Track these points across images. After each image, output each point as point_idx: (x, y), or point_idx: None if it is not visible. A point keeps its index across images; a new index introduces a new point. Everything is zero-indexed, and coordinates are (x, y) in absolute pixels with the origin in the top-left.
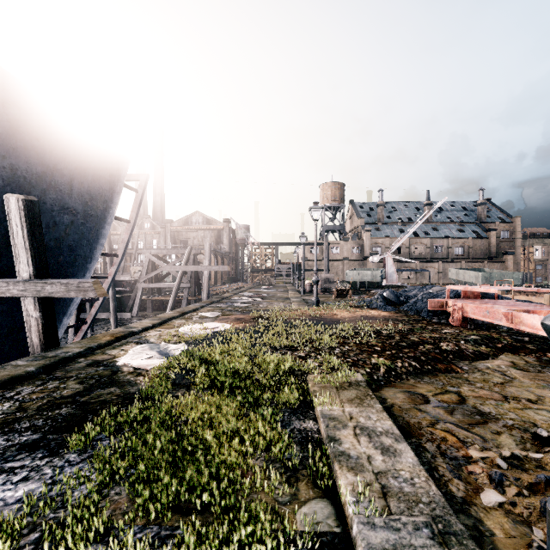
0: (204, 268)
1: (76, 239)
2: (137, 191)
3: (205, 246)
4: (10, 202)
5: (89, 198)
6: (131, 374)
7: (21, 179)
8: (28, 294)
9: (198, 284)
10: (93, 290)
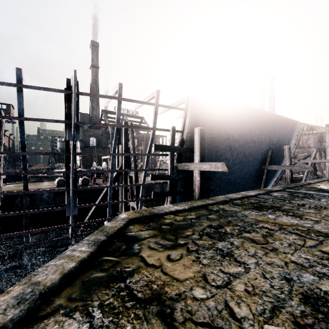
0: (326, 161)
1: (284, 153)
2: (299, 132)
3: (326, 149)
4: (285, 147)
5: (289, 140)
6: (328, 189)
7: (278, 139)
8: (288, 169)
9: (314, 170)
10: (309, 168)
